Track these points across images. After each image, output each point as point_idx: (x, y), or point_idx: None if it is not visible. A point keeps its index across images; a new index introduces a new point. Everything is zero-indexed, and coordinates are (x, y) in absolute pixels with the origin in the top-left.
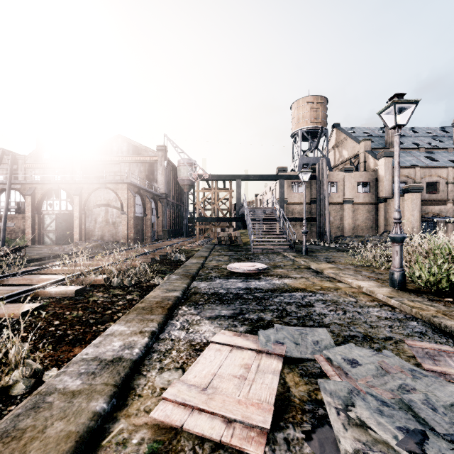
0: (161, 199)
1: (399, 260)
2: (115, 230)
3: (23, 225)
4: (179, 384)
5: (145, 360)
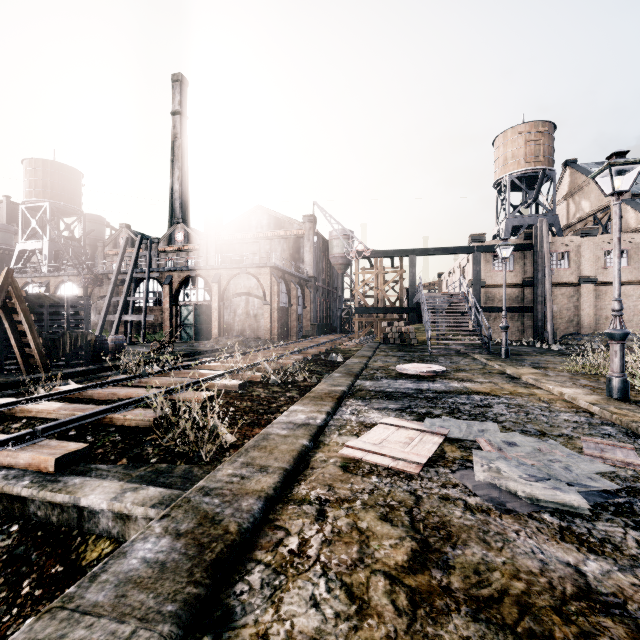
0: (308, 284)
1: (619, 363)
2: (257, 324)
3: (160, 318)
4: (356, 440)
5: (326, 429)
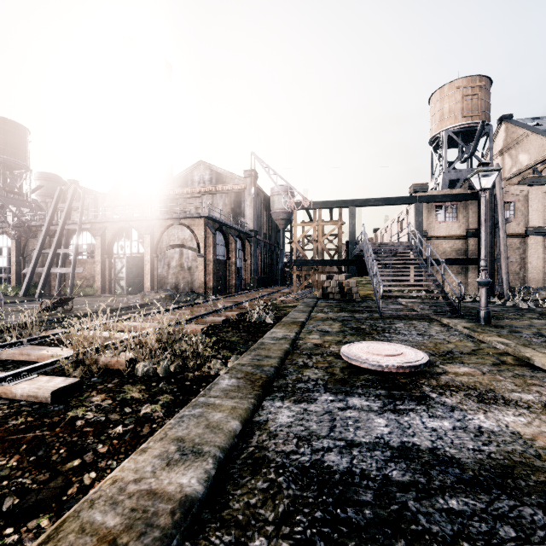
0: (249, 238)
1: None
2: (191, 277)
3: (94, 271)
4: None
5: None
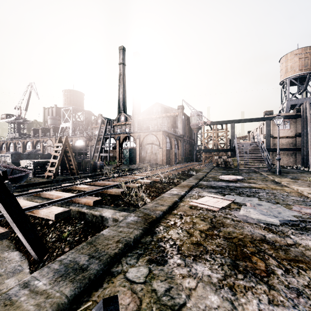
0: (180, 138)
1: None
2: (156, 157)
3: (115, 154)
4: (196, 200)
5: (185, 197)
